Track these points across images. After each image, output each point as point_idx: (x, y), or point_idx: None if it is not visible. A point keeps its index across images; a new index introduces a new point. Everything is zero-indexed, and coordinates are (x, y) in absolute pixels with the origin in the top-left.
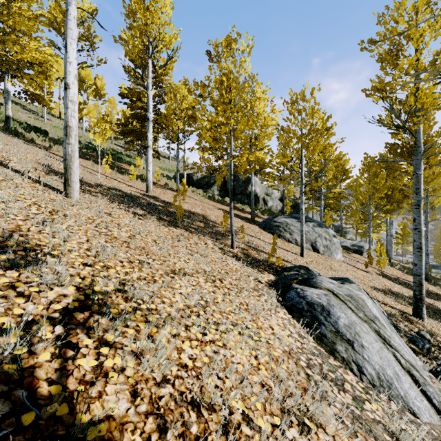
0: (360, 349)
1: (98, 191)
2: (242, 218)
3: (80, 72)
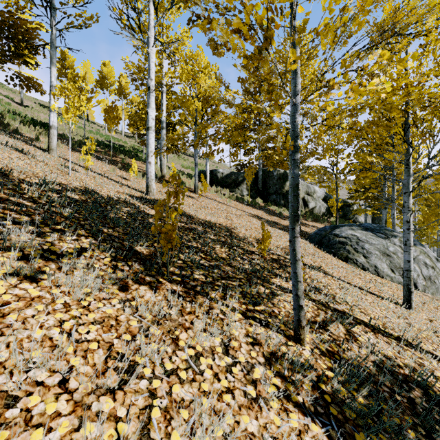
0: None
1: (4, 195)
2: (284, 228)
3: (103, 69)
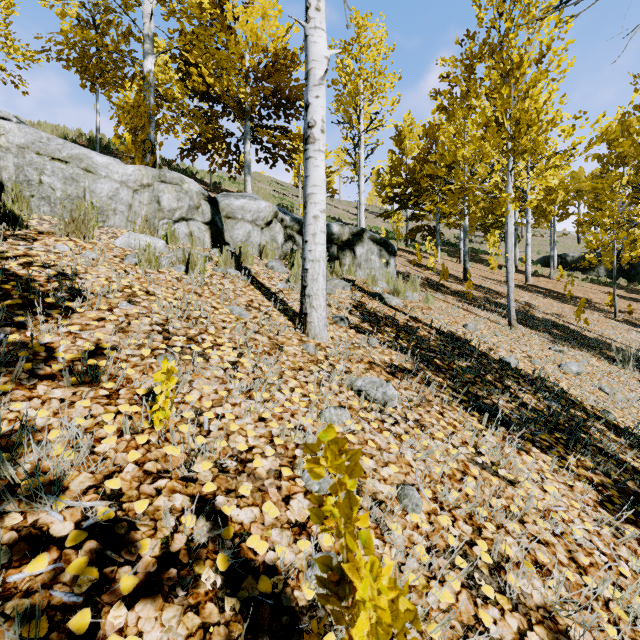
0: None
1: None
2: None
3: None
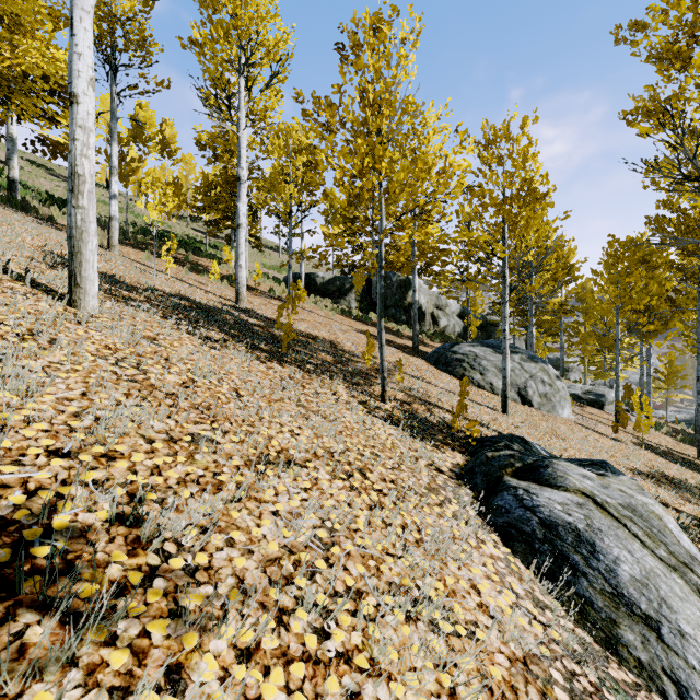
0: (676, 642)
1: (145, 298)
2: (398, 347)
3: (138, 113)
